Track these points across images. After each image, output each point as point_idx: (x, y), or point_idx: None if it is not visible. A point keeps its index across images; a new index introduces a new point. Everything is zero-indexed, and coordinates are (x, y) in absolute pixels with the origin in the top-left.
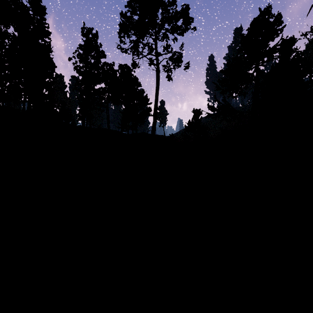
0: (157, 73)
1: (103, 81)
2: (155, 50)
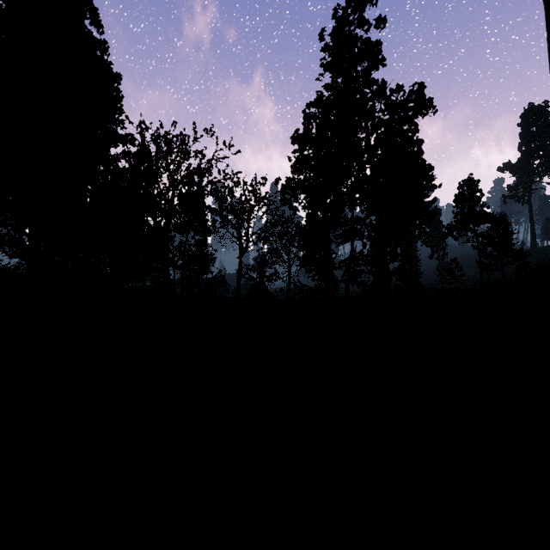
0: None
1: None
2: None
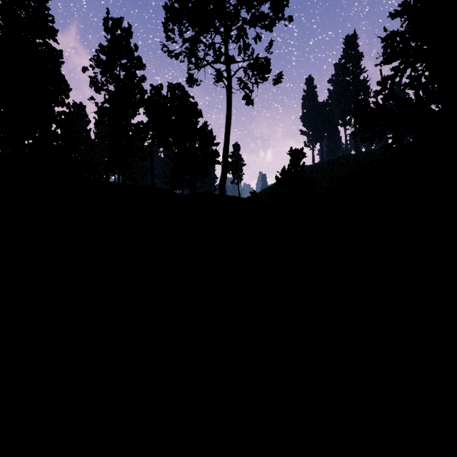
0: (229, 93)
1: (140, 107)
2: (225, 55)
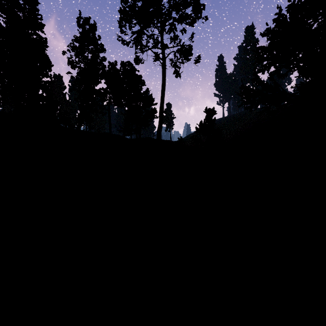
0: (163, 69)
1: (102, 79)
2: (161, 43)
